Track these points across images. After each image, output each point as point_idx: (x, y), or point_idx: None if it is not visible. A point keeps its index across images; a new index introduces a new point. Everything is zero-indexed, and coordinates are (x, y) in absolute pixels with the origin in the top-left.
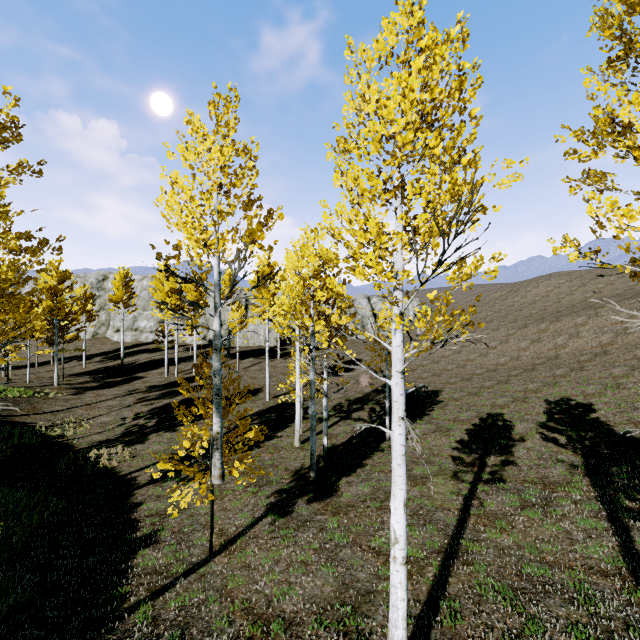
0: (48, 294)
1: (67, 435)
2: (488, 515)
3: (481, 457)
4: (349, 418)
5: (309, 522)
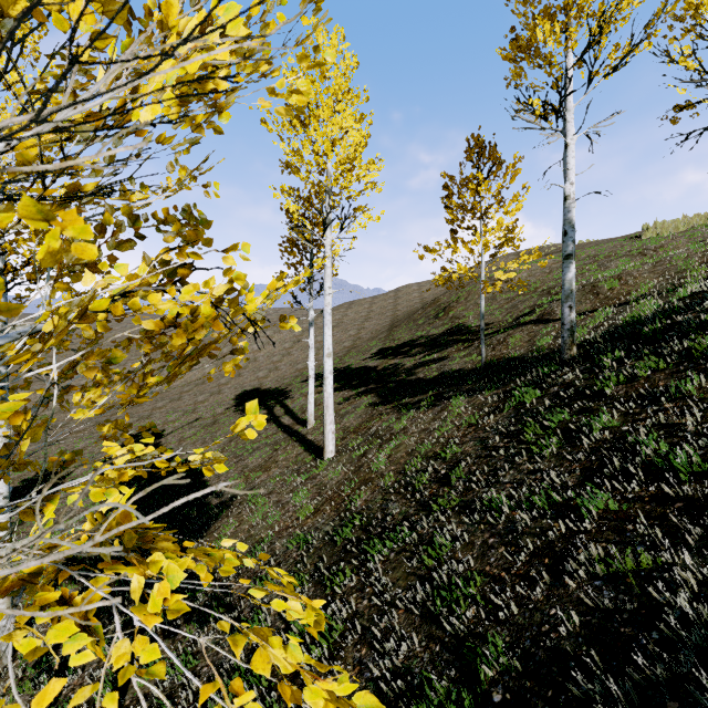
0: None
1: None
2: None
3: None
4: None
5: None
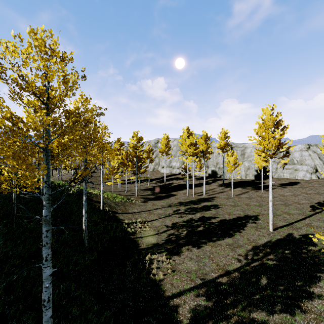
0: (133, 149)
1: (136, 233)
2: None
3: None
4: None
5: None
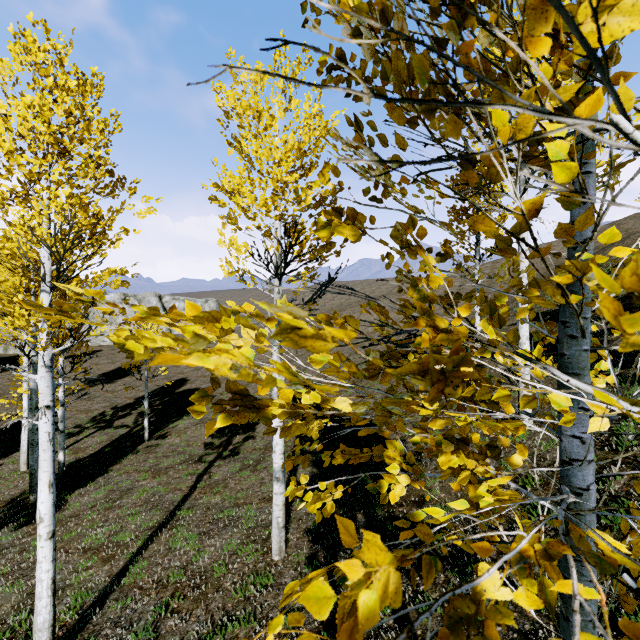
0: None
1: None
2: (211, 484)
3: (229, 438)
4: (109, 427)
5: (7, 549)
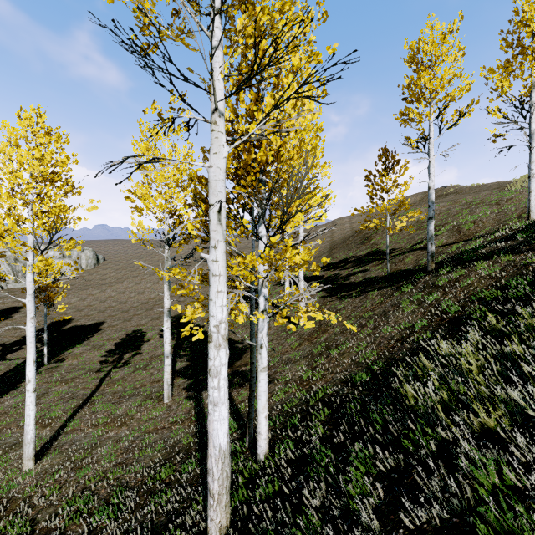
0: None
1: None
2: (113, 381)
3: (121, 356)
4: (3, 359)
5: None
